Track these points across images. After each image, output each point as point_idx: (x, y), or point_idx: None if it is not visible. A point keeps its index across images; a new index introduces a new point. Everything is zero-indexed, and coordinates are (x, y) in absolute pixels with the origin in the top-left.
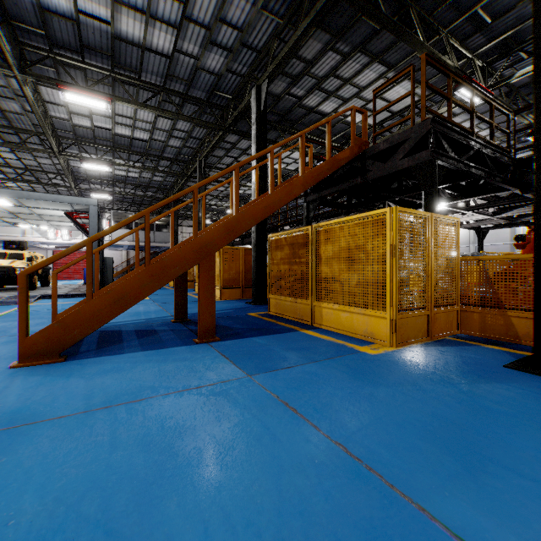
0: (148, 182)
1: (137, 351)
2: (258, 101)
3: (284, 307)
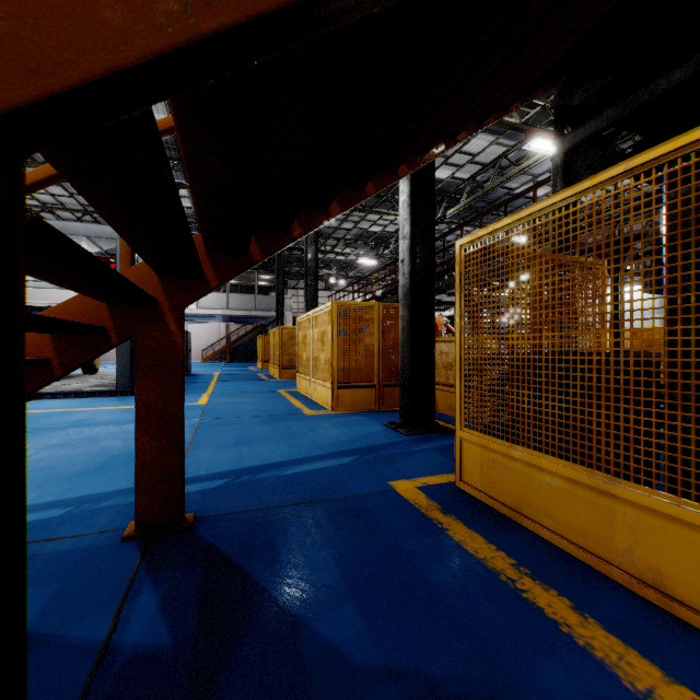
0: None
1: None
2: None
3: (528, 488)
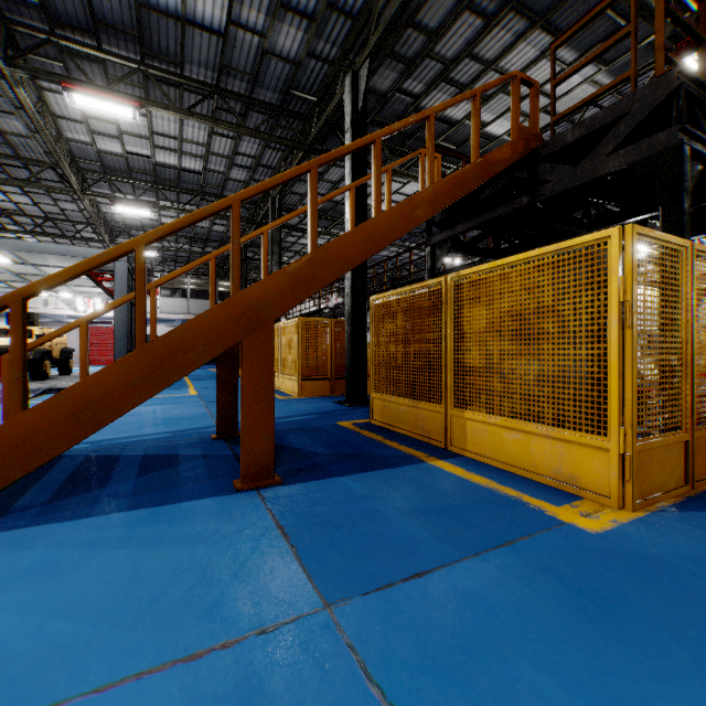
0: (206, 233)
1: (118, 509)
2: (354, 96)
3: (396, 414)
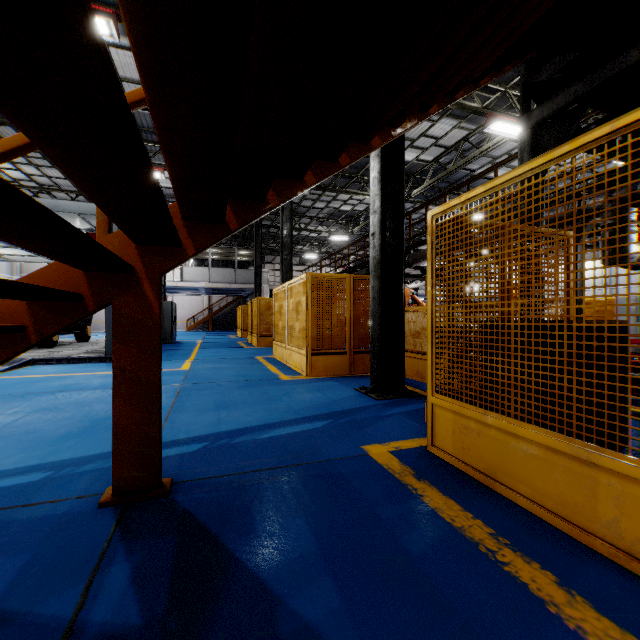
0: None
1: None
2: None
3: (502, 454)
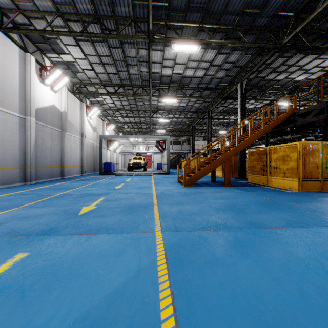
0: (180, 122)
1: (208, 186)
2: (241, 89)
3: (255, 179)
